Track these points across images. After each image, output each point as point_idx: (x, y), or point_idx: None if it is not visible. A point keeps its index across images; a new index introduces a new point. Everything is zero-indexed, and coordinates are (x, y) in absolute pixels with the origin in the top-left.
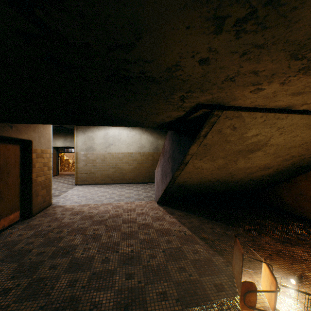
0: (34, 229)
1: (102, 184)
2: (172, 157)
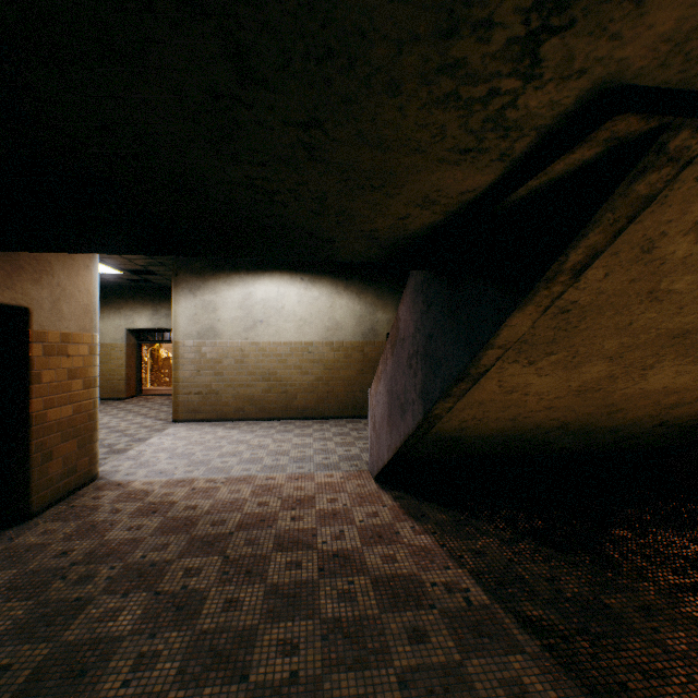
0: (18, 565)
1: (237, 420)
2: (426, 354)
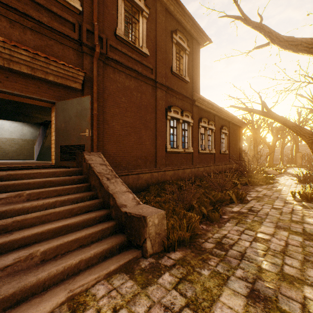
0: None
1: None
2: (43, 135)
